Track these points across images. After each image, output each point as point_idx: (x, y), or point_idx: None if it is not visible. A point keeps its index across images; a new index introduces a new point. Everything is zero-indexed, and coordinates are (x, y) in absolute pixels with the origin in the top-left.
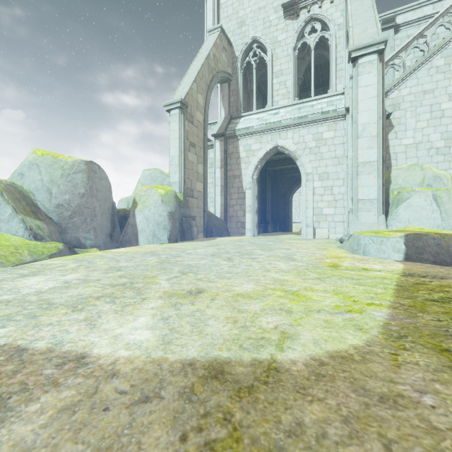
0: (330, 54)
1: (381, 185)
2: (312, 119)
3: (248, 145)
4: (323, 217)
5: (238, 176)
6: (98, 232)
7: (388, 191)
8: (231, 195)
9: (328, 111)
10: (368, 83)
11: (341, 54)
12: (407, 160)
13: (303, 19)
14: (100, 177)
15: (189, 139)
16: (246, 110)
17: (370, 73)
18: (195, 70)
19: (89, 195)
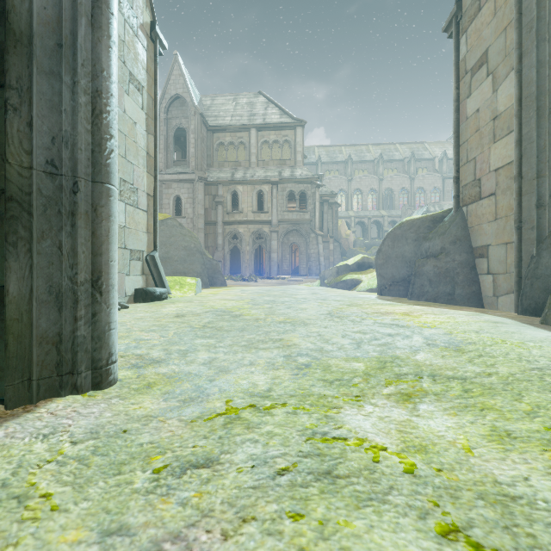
0: None
1: None
2: None
3: None
4: None
5: None
6: None
7: None
8: None
9: None
10: None
11: None
12: None
13: None
14: None
15: (470, 66)
16: None
17: None
18: None
19: None
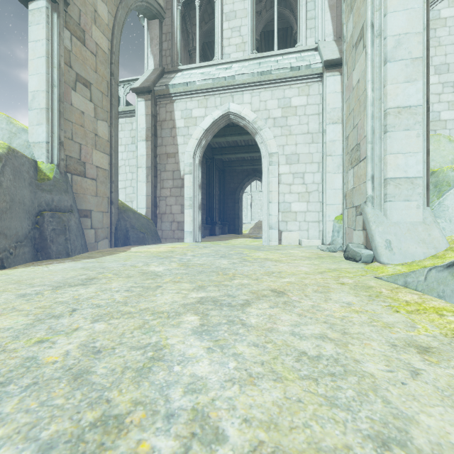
0: None
1: (426, 152)
2: (278, 76)
3: (188, 109)
4: (292, 215)
5: (173, 154)
6: None
7: None
8: (162, 183)
9: (299, 66)
10: None
11: None
12: None
13: None
14: None
15: (75, 68)
16: None
17: None
18: None
19: None
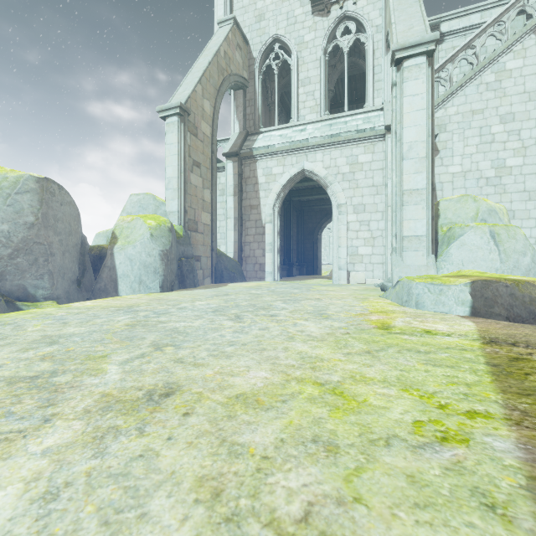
0: (367, 60)
1: (431, 218)
2: (346, 138)
3: (269, 168)
4: (359, 257)
5: (256, 206)
6: (56, 277)
7: (436, 226)
8: (247, 231)
9: (364, 129)
10: (415, 92)
11: (379, 62)
12: (454, 191)
13: (335, 16)
14: (61, 201)
15: (192, 156)
16: (266, 126)
17: (417, 79)
18: (200, 68)
19: (41, 226)
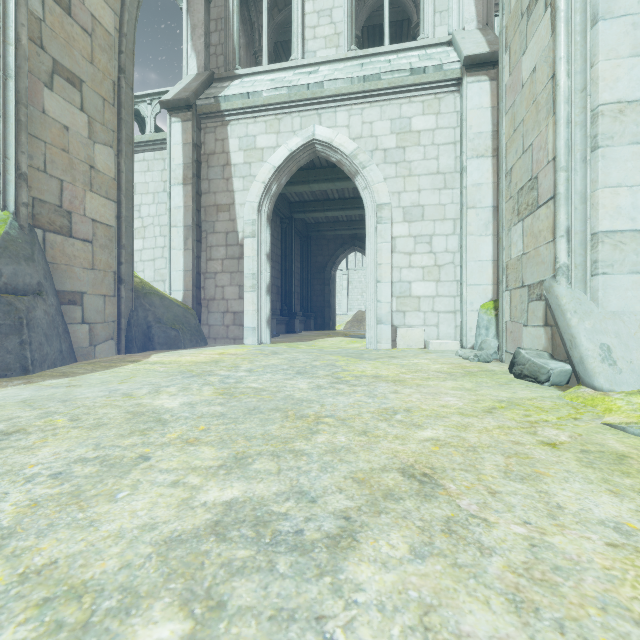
0: None
1: None
2: (391, 83)
3: (250, 136)
4: (413, 301)
5: (226, 206)
6: None
7: None
8: (210, 251)
9: (424, 67)
10: None
11: None
12: None
13: None
14: None
15: (50, 50)
16: None
17: None
18: None
19: None
